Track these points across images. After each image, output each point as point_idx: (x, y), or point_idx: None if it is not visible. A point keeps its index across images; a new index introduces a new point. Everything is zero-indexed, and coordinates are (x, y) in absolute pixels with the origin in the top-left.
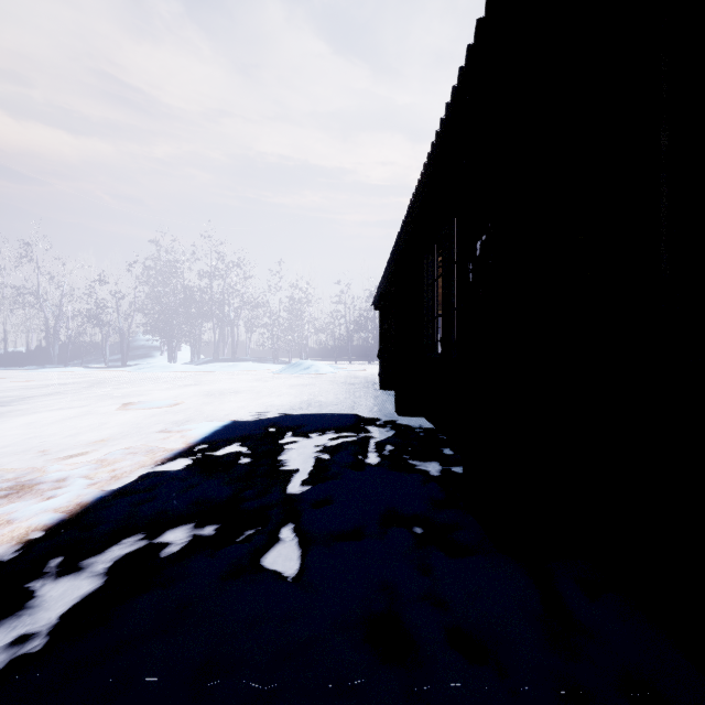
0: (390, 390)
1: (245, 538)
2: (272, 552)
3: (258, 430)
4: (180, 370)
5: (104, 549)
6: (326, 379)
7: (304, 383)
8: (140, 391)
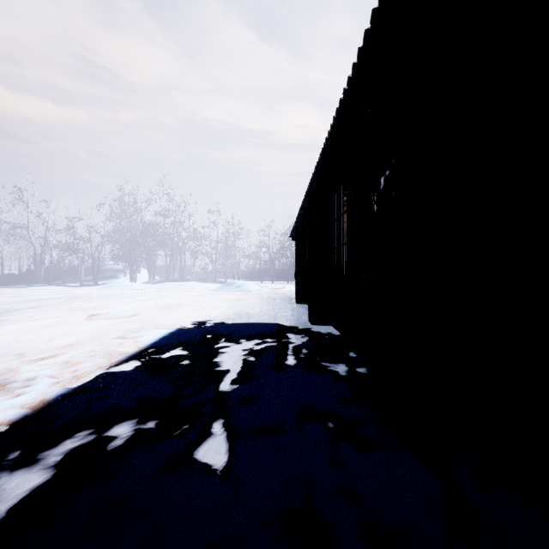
0: (304, 304)
1: (181, 432)
2: (204, 445)
3: (197, 336)
4: (138, 288)
5: (57, 442)
6: (254, 295)
7: (236, 298)
8: (106, 305)
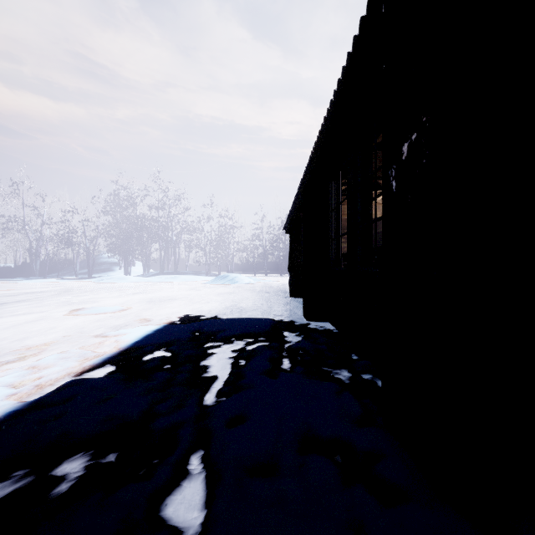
0: (298, 297)
1: (147, 471)
2: (175, 493)
3: (184, 334)
4: (132, 281)
5: None
6: (247, 288)
7: (229, 292)
8: (95, 298)
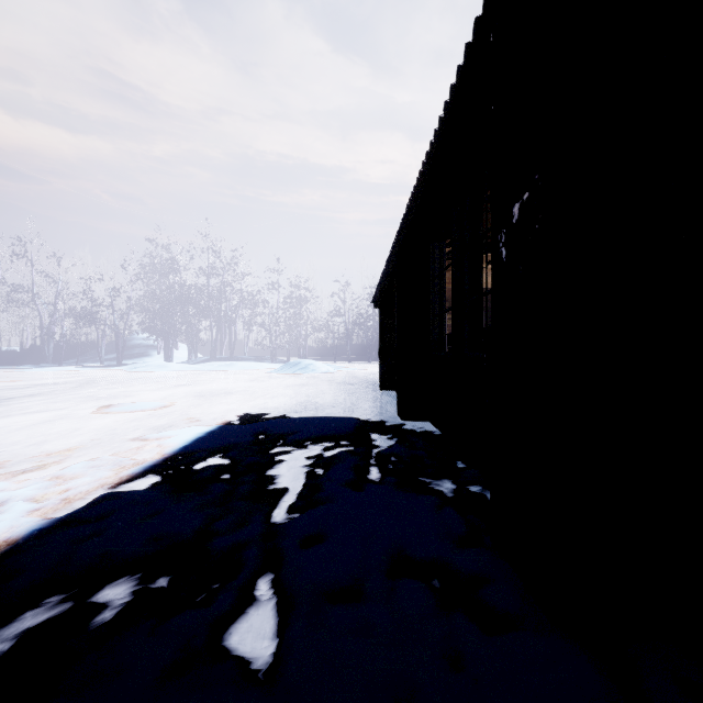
0: (391, 391)
1: (206, 597)
2: (240, 621)
3: (245, 437)
4: (175, 369)
5: (11, 617)
6: (324, 379)
7: (301, 383)
8: (128, 392)
